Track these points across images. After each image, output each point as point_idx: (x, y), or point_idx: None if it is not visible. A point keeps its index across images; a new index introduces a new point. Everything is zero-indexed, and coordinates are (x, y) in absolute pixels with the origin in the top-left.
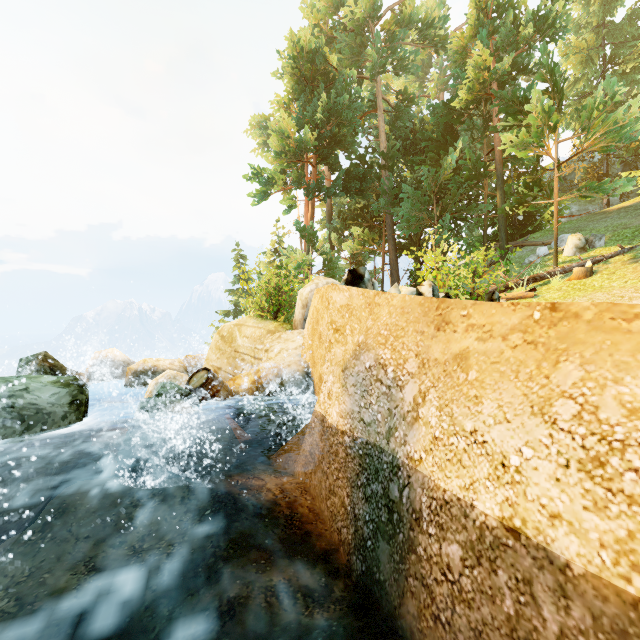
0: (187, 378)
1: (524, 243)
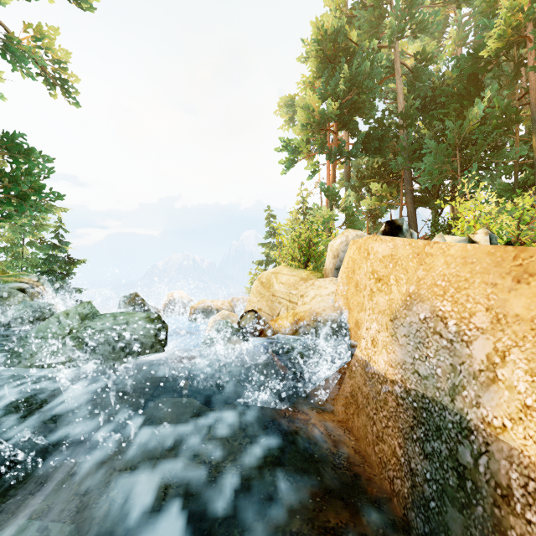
0: (237, 317)
1: None
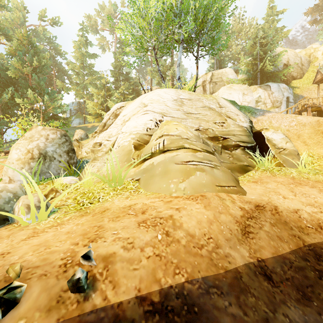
0: None
1: None
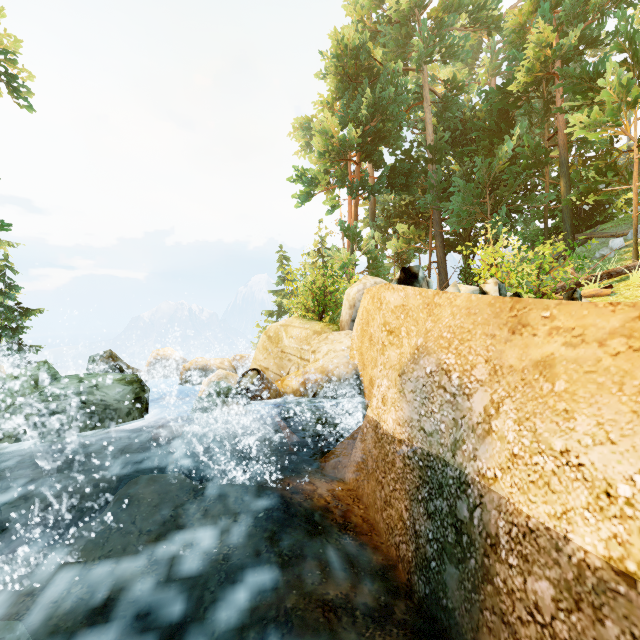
0: (237, 378)
1: (593, 235)
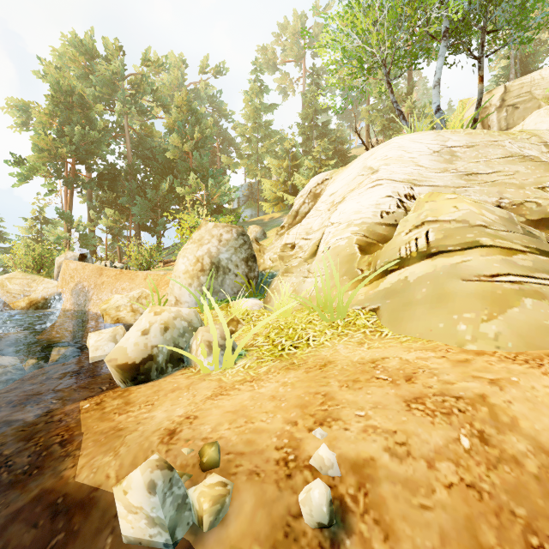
0: None
1: None
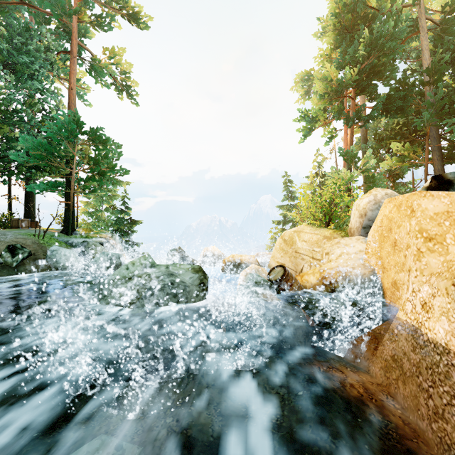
0: (266, 271)
1: None
